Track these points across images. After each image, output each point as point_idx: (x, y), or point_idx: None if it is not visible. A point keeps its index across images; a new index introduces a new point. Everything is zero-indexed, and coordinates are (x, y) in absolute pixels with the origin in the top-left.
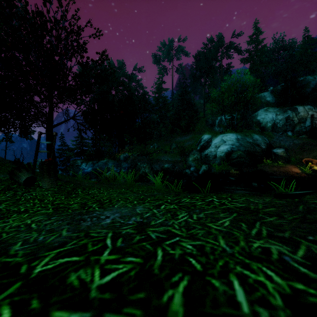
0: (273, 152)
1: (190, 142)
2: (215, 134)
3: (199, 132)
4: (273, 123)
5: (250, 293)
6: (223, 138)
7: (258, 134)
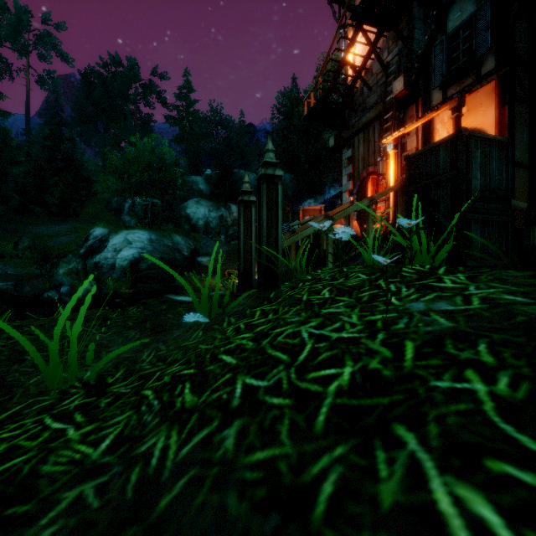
0: (198, 261)
1: (69, 239)
2: (116, 229)
3: (91, 221)
4: (205, 221)
5: None
6: (128, 237)
7: (182, 235)
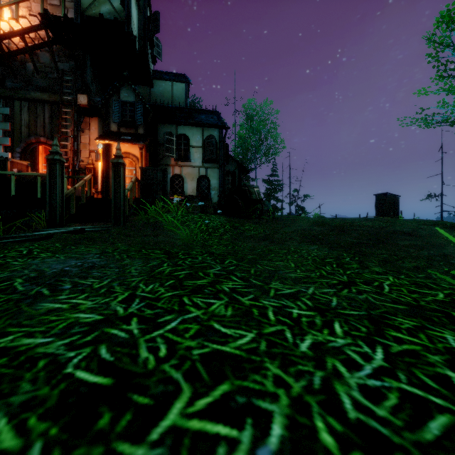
0: None
1: None
2: None
3: None
4: None
5: (146, 246)
6: None
7: None
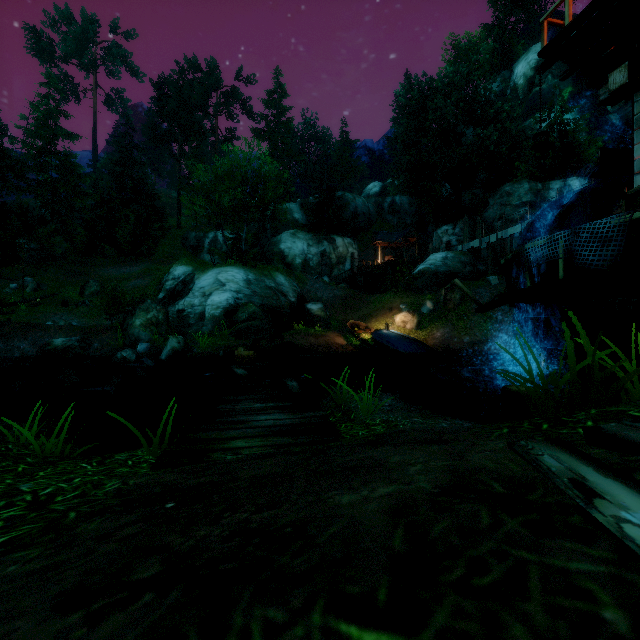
0: (308, 309)
1: (143, 282)
2: (202, 267)
3: (167, 261)
4: (304, 259)
5: None
6: (219, 276)
7: (284, 274)
